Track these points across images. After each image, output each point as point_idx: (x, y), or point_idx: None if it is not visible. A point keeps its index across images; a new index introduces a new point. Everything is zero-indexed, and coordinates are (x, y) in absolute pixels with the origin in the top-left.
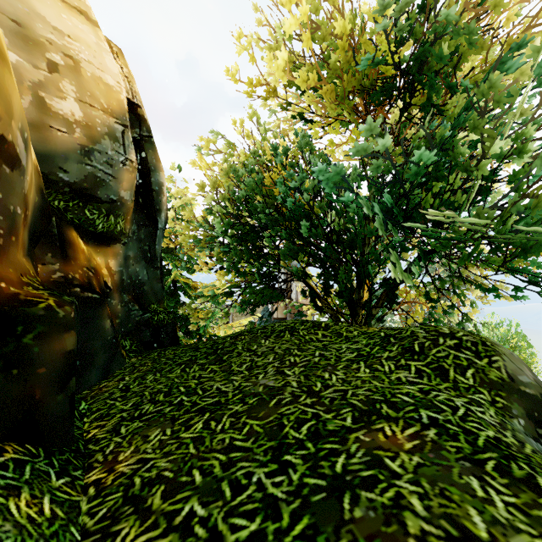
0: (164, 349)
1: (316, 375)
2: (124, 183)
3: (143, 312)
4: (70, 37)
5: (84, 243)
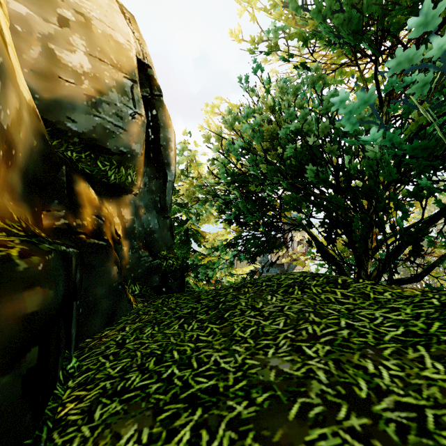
0: (169, 295)
1: (352, 363)
2: (133, 136)
3: (153, 259)
4: None
5: (96, 192)
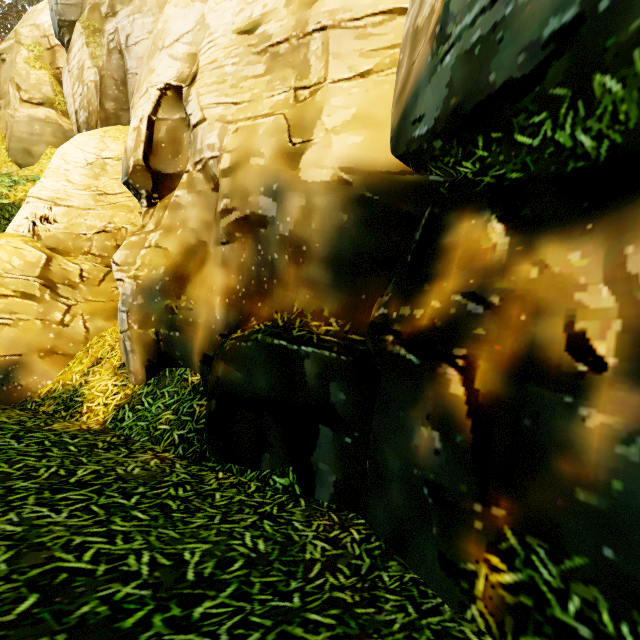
0: None
1: None
2: None
3: None
4: None
5: (511, 227)
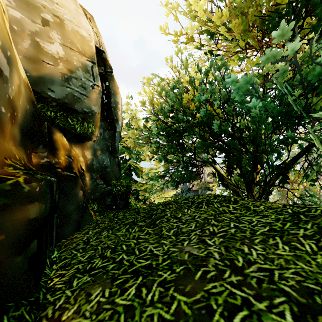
0: (118, 211)
1: (235, 248)
2: (93, 101)
3: (106, 186)
4: (58, 4)
5: (67, 140)
